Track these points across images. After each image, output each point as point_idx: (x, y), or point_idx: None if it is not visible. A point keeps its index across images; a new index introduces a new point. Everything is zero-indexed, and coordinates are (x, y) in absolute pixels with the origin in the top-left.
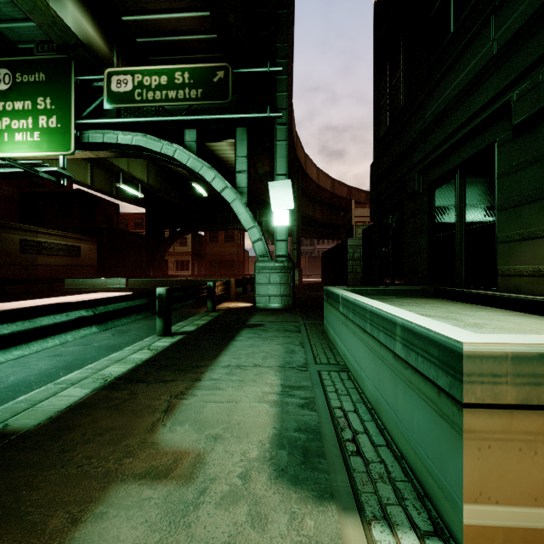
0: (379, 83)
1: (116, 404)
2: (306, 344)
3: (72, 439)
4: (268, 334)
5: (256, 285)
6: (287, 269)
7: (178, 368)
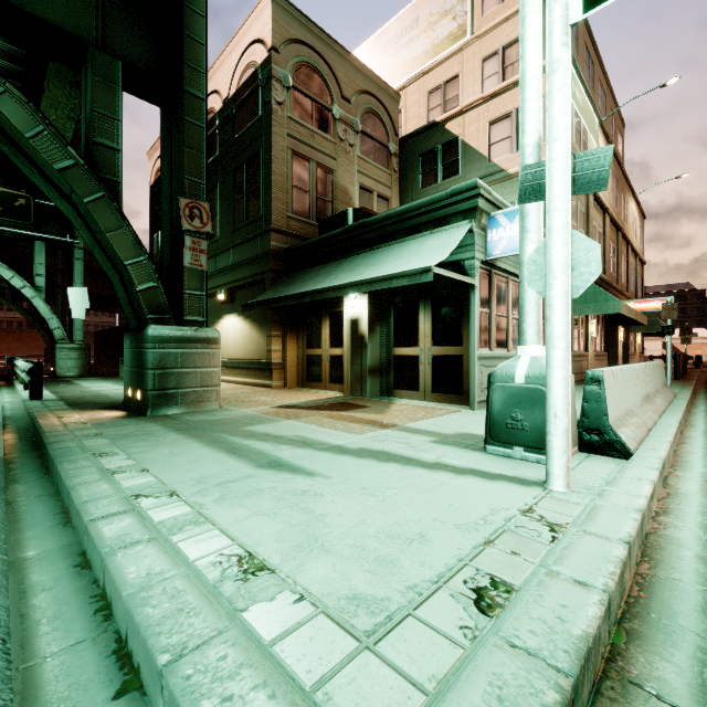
0: (153, 239)
1: (61, 387)
2: (114, 380)
3: (64, 388)
4: (90, 380)
5: (57, 360)
6: (85, 349)
7: (65, 385)
